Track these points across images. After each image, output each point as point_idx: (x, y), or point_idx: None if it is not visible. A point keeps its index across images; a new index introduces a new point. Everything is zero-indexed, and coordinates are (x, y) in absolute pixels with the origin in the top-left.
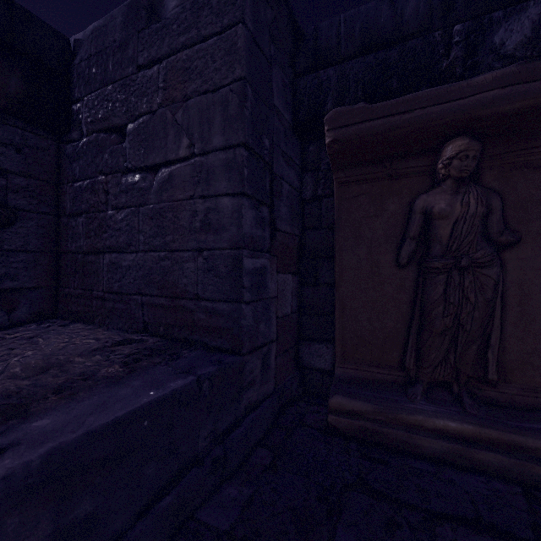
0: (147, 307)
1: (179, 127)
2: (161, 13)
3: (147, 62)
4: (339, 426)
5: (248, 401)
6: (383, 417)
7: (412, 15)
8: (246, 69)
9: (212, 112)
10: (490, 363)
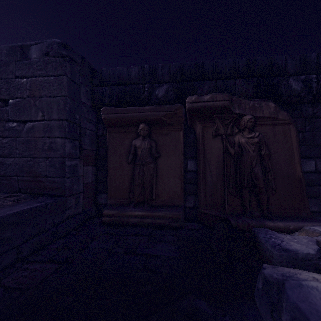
0: (21, 181)
1: (37, 107)
2: (28, 55)
3: (21, 76)
4: (106, 221)
5: (68, 214)
6: (120, 214)
7: (134, 77)
8: (67, 92)
9: (53, 105)
10: (154, 193)
